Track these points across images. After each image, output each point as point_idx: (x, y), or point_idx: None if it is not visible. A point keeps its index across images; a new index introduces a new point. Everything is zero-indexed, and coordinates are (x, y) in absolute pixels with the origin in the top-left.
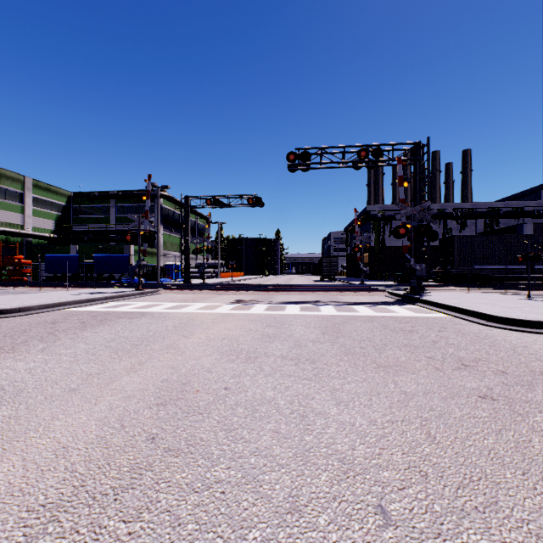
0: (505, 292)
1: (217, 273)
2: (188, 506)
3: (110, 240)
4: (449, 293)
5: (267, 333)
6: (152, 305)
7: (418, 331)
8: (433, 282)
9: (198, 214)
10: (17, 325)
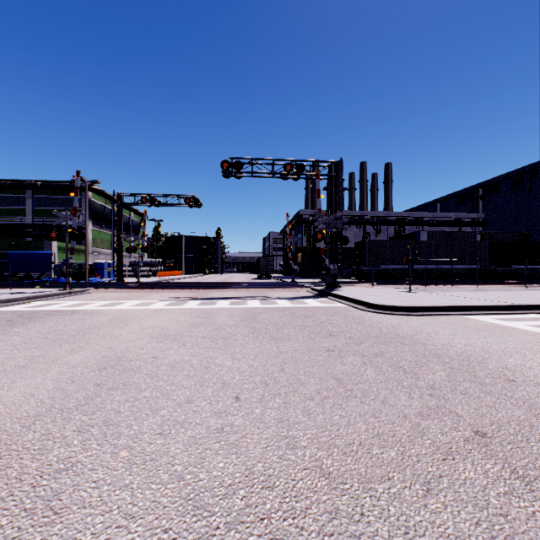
0: (398, 286)
1: (154, 272)
2: (126, 407)
3: (26, 235)
4: (356, 288)
5: (195, 322)
6: (83, 304)
7: (315, 316)
8: (353, 279)
9: (133, 209)
10: None
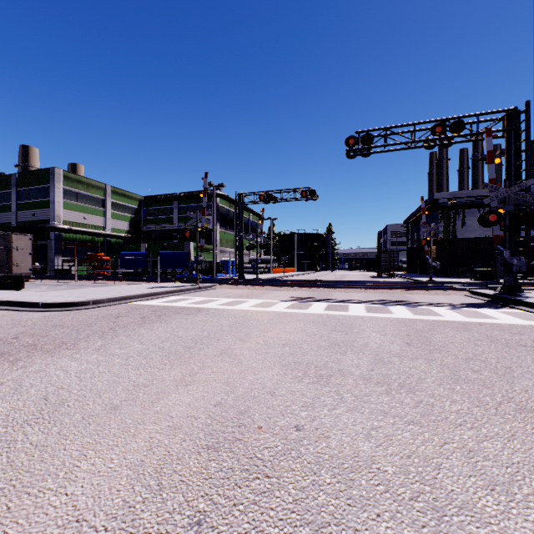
0: None
1: (269, 269)
2: None
3: (173, 238)
4: None
5: (335, 339)
6: (208, 301)
7: None
8: (522, 279)
9: (251, 211)
10: (86, 318)
